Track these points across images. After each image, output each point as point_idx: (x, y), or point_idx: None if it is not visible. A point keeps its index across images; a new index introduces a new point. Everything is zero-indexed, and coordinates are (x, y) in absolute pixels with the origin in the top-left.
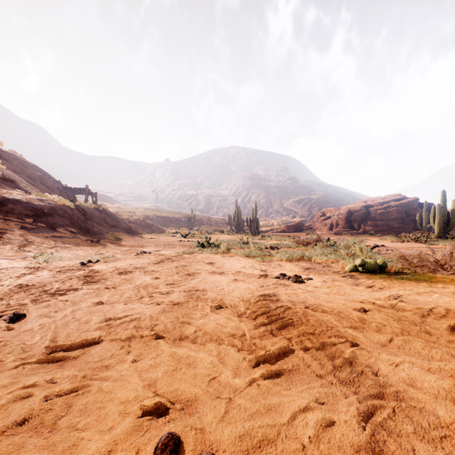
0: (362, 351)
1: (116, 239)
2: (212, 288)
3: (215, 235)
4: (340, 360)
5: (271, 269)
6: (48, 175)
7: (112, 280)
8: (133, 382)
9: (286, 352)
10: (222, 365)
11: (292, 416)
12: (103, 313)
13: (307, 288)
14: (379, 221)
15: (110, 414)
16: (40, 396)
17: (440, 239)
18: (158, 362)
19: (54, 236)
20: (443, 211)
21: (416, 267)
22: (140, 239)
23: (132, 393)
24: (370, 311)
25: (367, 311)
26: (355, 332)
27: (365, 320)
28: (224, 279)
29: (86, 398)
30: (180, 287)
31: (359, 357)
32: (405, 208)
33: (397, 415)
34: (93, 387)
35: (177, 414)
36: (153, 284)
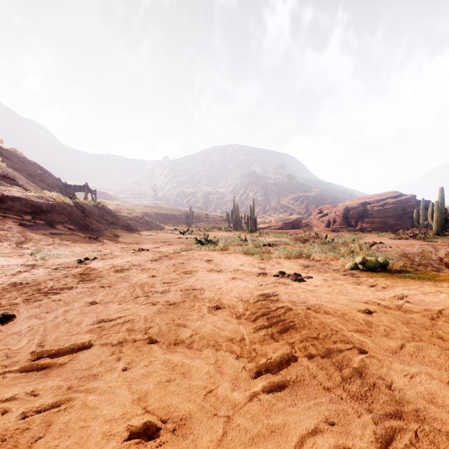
0: (372, 359)
1: (114, 236)
2: (209, 287)
3: (213, 232)
4: (349, 370)
5: (269, 266)
6: (48, 173)
7: (108, 278)
8: (121, 396)
9: (288, 359)
10: (219, 375)
11: (299, 440)
12: (96, 314)
13: (307, 287)
14: (377, 218)
15: (93, 436)
16: (16, 413)
17: (438, 236)
18: (150, 371)
19: (52, 233)
20: (441, 208)
21: (419, 265)
22: (138, 236)
23: (119, 410)
24: (376, 312)
25: (373, 313)
26: (362, 337)
27: (372, 323)
28: (222, 277)
29: (68, 415)
30: (177, 286)
31: (369, 367)
32: (402, 205)
33: (421, 441)
34: (77, 401)
35: (168, 436)
36: (149, 282)
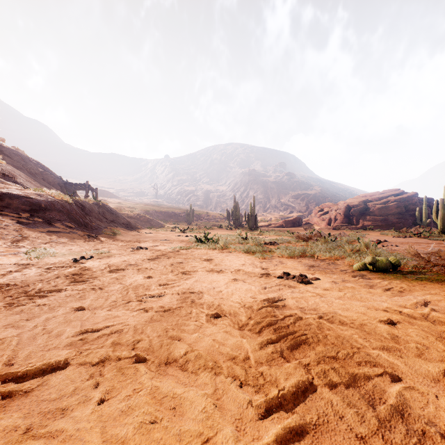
0: (413, 393)
1: (114, 234)
2: (209, 289)
3: (213, 230)
4: (386, 409)
5: (272, 266)
6: (50, 171)
7: (101, 279)
8: None
9: (305, 389)
10: (219, 414)
11: None
12: (80, 323)
13: (315, 290)
14: (378, 216)
15: None
16: None
17: (444, 234)
18: (132, 405)
19: (50, 231)
20: None
21: (435, 266)
22: (138, 234)
23: None
24: (399, 323)
25: (396, 324)
26: (392, 357)
27: (398, 338)
28: (222, 278)
29: None
30: (173, 288)
31: (411, 404)
32: (404, 203)
33: None
34: None
35: None
36: (144, 284)
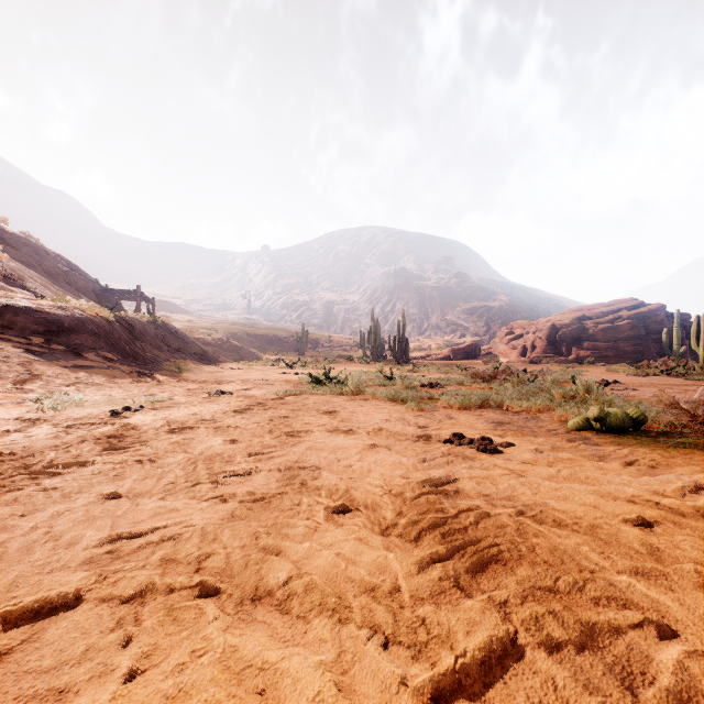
0: None
1: (180, 371)
2: (330, 462)
3: (338, 364)
4: (659, 699)
5: (435, 423)
6: (80, 271)
7: (154, 445)
8: None
9: (503, 653)
10: None
11: None
12: (111, 522)
13: (509, 464)
14: (602, 342)
15: None
16: None
17: None
18: (186, 686)
19: (77, 365)
20: None
21: None
22: (219, 370)
23: None
24: (658, 524)
25: (653, 525)
26: (654, 589)
27: (661, 553)
28: (353, 443)
29: None
30: (272, 460)
31: None
32: (644, 321)
33: None
34: None
35: None
36: (224, 453)
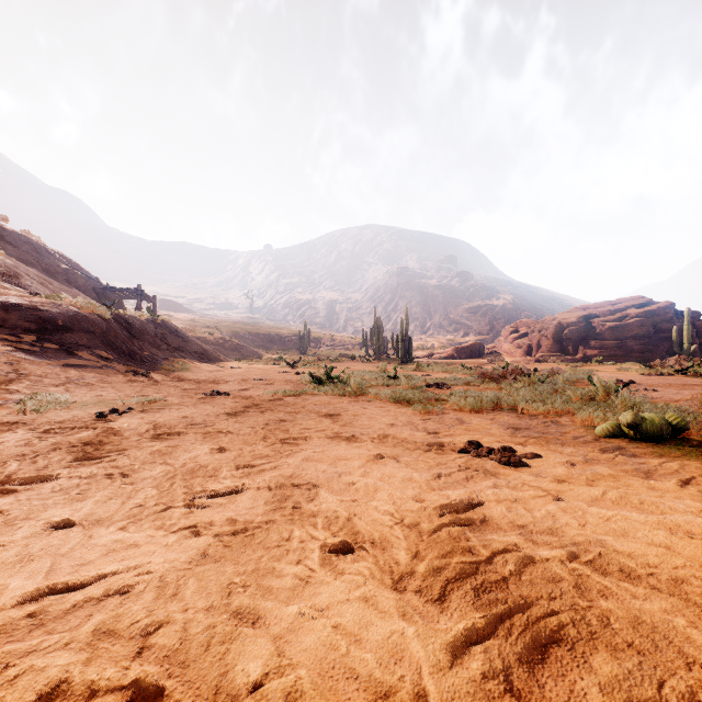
0: None
1: (179, 370)
2: (329, 478)
3: (341, 363)
4: None
5: (445, 428)
6: (81, 270)
7: (132, 454)
8: None
9: None
10: None
11: None
12: (50, 564)
13: (540, 482)
14: (610, 340)
15: None
16: None
17: None
18: None
19: (69, 365)
20: None
21: None
22: (219, 369)
23: None
24: None
25: None
26: None
27: None
28: (355, 453)
29: None
30: (262, 474)
31: None
32: (653, 319)
33: None
34: None
35: None
36: (208, 465)
